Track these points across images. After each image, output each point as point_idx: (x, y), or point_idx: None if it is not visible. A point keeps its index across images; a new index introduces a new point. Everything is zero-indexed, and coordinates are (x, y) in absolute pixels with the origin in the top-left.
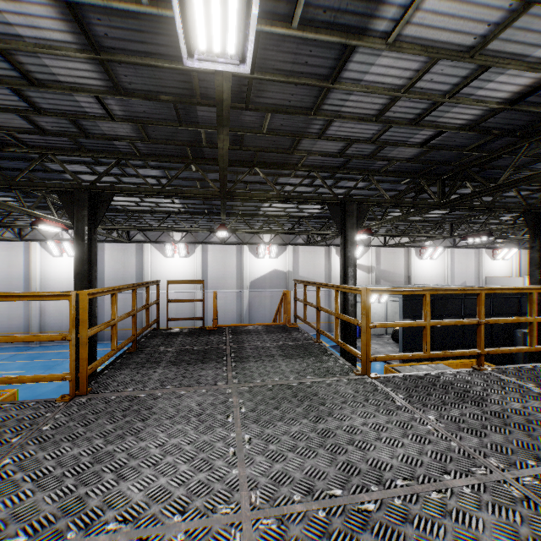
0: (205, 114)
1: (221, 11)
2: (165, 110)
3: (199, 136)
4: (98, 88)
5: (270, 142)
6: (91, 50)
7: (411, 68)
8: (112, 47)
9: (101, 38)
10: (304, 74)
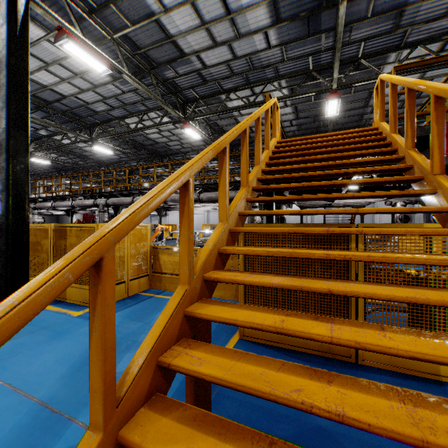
0: (323, 117)
1: (333, 110)
2: (309, 119)
3: (319, 124)
4: (292, 119)
5: (349, 119)
6: (295, 112)
7: (398, 87)
8: (300, 110)
9: (299, 109)
10: (358, 99)
